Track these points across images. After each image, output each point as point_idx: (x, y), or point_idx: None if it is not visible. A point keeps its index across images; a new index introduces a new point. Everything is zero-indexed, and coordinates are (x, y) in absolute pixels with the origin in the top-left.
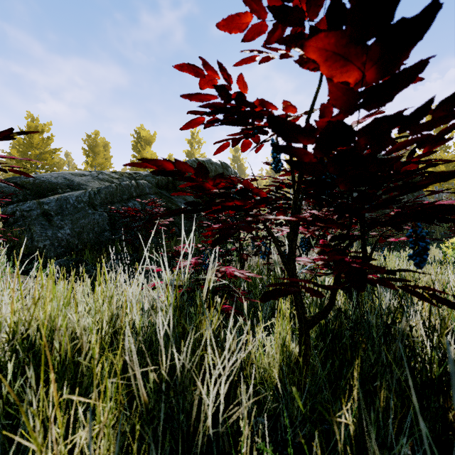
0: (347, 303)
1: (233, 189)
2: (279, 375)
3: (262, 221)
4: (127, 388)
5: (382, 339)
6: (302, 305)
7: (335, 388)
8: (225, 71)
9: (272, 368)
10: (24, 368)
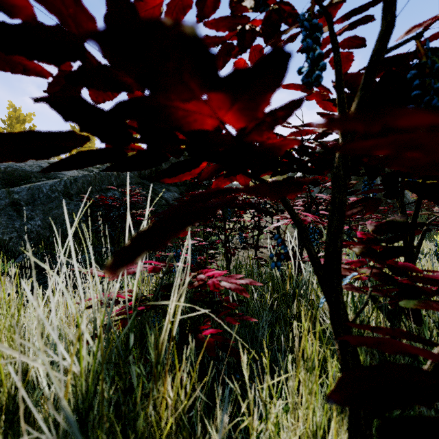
0: (383, 323)
1: None
2: None
3: None
4: None
5: None
6: (358, 364)
7: None
8: None
9: None
10: None
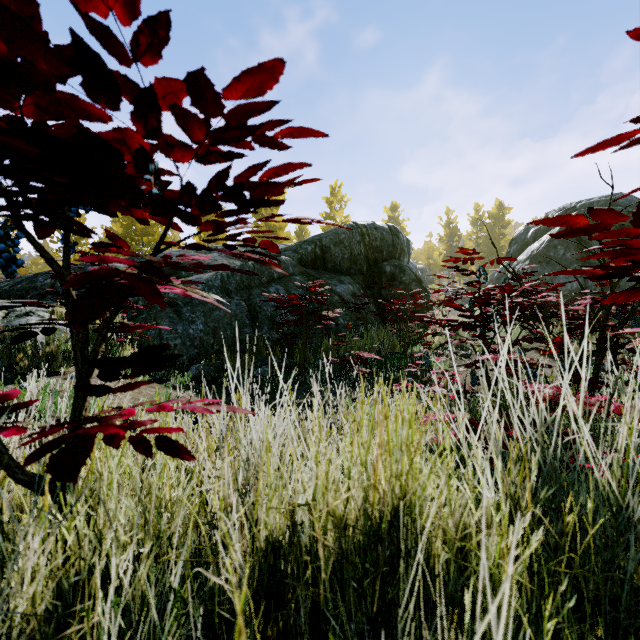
0: None
1: (406, 265)
2: None
3: None
4: (576, 633)
5: None
6: None
7: None
8: None
9: None
10: (394, 575)
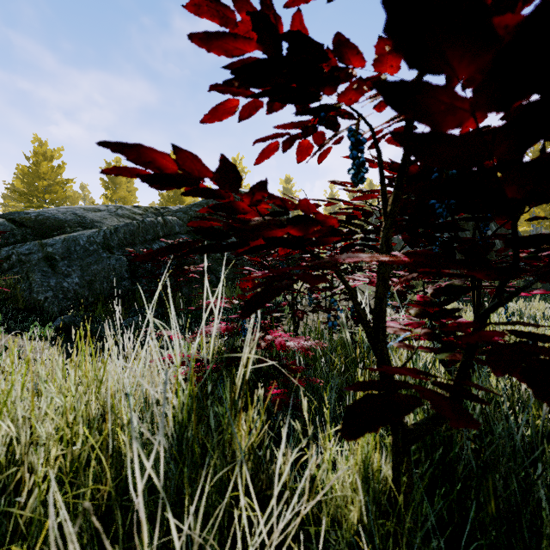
0: None
1: None
2: (359, 519)
3: (333, 265)
4: None
5: (540, 467)
6: None
7: (450, 535)
8: (271, 10)
9: (349, 507)
10: None
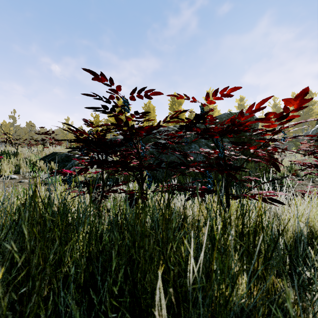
0: None
1: None
2: None
3: None
4: None
5: None
6: None
7: None
8: None
9: None
10: None
